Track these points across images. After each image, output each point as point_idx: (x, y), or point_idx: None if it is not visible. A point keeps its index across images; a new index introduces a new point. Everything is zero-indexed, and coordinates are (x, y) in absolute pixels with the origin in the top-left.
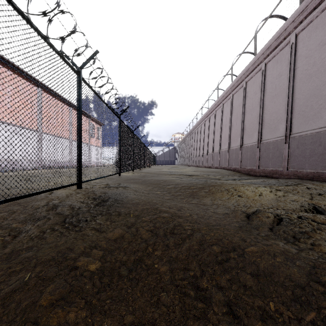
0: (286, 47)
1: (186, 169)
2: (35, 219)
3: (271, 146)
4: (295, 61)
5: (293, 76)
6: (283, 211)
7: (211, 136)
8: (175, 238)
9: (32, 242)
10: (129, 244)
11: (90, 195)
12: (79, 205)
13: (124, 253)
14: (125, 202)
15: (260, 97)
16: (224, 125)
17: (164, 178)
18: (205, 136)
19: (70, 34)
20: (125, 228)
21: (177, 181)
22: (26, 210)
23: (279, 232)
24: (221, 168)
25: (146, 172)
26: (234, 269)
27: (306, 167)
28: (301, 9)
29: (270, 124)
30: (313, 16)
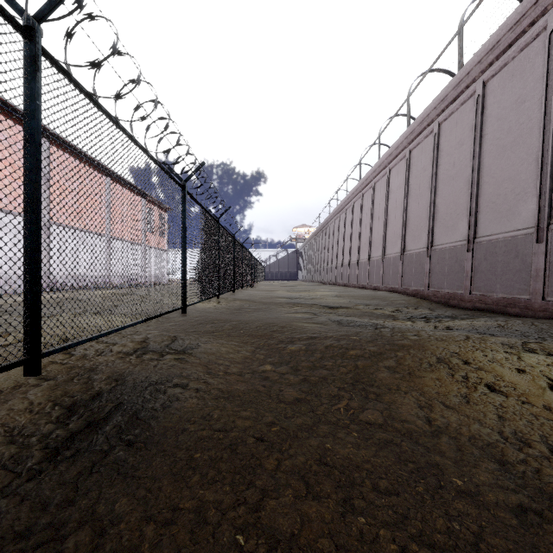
0: (534, 42)
1: (321, 292)
2: None
3: (500, 249)
4: None
5: None
6: None
7: (366, 229)
8: None
9: None
10: None
11: (69, 392)
12: None
13: None
14: (153, 442)
15: (473, 149)
16: (393, 209)
17: (281, 313)
18: (353, 230)
19: None
20: None
21: (310, 328)
22: None
23: None
24: (387, 290)
25: (244, 299)
26: None
27: None
28: None
29: (497, 202)
30: None
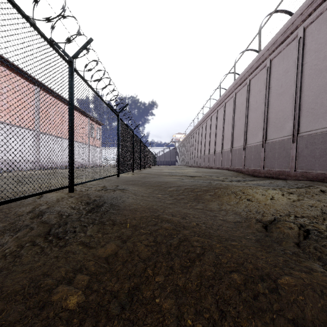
0: (293, 42)
1: (188, 170)
2: (16, 229)
3: (277, 146)
4: (303, 56)
5: (301, 71)
6: (307, 220)
7: (213, 136)
8: (181, 259)
9: (4, 261)
10: (123, 265)
11: (83, 200)
12: (69, 211)
13: (116, 278)
14: (122, 208)
15: (265, 94)
16: (227, 125)
17: (165, 179)
18: (206, 136)
19: (57, 15)
20: (119, 243)
21: (179, 183)
22: (7, 218)
23: (310, 248)
24: (224, 169)
25: (146, 173)
26: (266, 312)
27: (316, 168)
28: (310, 1)
29: (276, 122)
30: (323, 7)
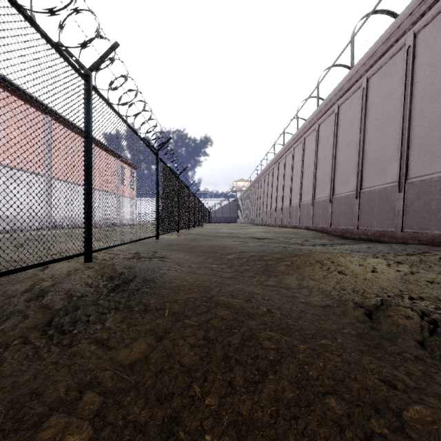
0: (398, 53)
1: (253, 230)
2: (3, 318)
3: (376, 197)
4: (413, 72)
5: (410, 94)
6: (431, 305)
7: (288, 183)
8: (246, 369)
9: None
10: (157, 378)
11: (106, 272)
12: (83, 290)
13: (145, 400)
14: (159, 286)
15: (360, 126)
16: (307, 168)
17: (223, 242)
18: (278, 183)
19: (65, 5)
20: (152, 341)
21: (242, 248)
22: None
23: None
24: (303, 228)
25: (197, 233)
26: None
27: (432, 227)
28: None
29: (375, 164)
30: None
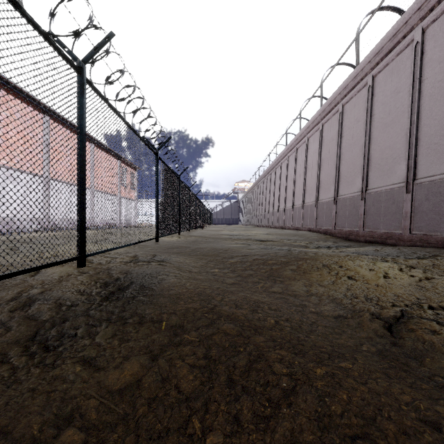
0: (406, 50)
1: (256, 232)
2: None
3: (383, 198)
4: (421, 69)
5: (418, 91)
6: None
7: (290, 184)
8: (254, 399)
9: None
10: (150, 408)
11: (100, 278)
12: (74, 298)
13: (134, 439)
14: (157, 294)
15: (365, 125)
16: (310, 168)
17: (225, 244)
18: (281, 184)
19: None
20: (145, 361)
21: (245, 251)
22: None
23: None
24: (306, 230)
25: (198, 235)
26: None
27: (442, 229)
28: None
29: (381, 164)
30: None
